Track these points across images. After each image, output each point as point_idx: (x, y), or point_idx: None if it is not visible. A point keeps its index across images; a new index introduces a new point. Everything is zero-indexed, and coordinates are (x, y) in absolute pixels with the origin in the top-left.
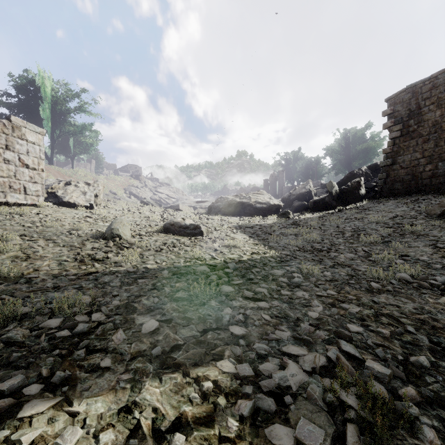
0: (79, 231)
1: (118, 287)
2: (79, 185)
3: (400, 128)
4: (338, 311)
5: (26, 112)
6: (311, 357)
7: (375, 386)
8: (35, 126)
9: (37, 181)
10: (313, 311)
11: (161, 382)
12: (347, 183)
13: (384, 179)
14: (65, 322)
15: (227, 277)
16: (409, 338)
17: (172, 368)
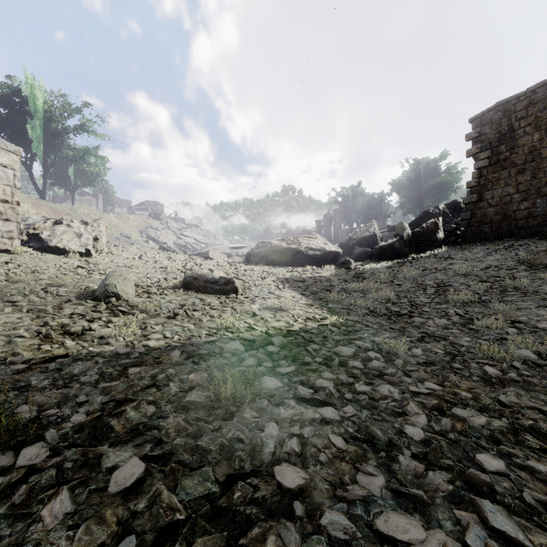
0: (60, 288)
1: (92, 384)
2: (73, 224)
3: (488, 156)
4: (451, 422)
5: (10, 131)
6: (436, 546)
7: None
8: (7, 143)
9: (10, 218)
10: (413, 425)
11: None
12: (420, 224)
13: (467, 220)
14: None
15: (271, 361)
16: None
17: None
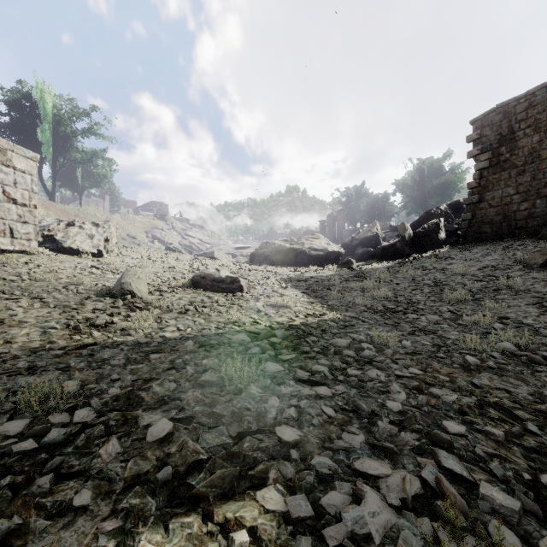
0: (79, 287)
1: (121, 366)
2: (85, 226)
3: (488, 157)
4: (427, 399)
5: (21, 135)
6: (398, 478)
7: (505, 539)
8: (26, 150)
9: (28, 221)
10: (394, 401)
11: (167, 534)
12: (422, 225)
13: (468, 220)
14: (32, 426)
15: (274, 350)
16: (533, 443)
17: (186, 504)
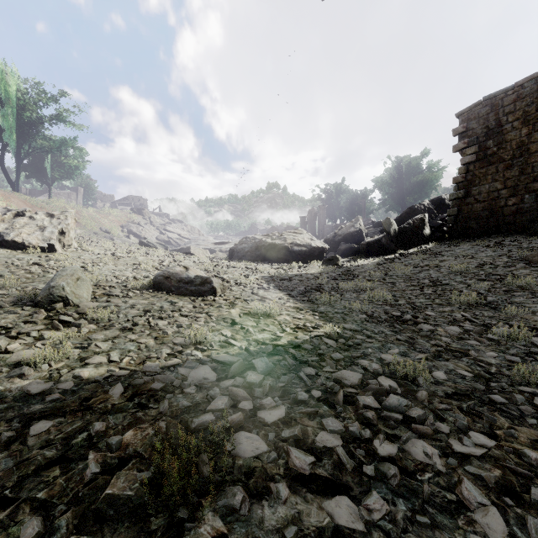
0: None
1: None
2: (36, 216)
3: (475, 151)
4: None
5: None
6: None
7: None
8: None
9: None
10: (484, 535)
11: None
12: (406, 220)
13: (454, 216)
14: None
15: (251, 398)
16: None
17: None
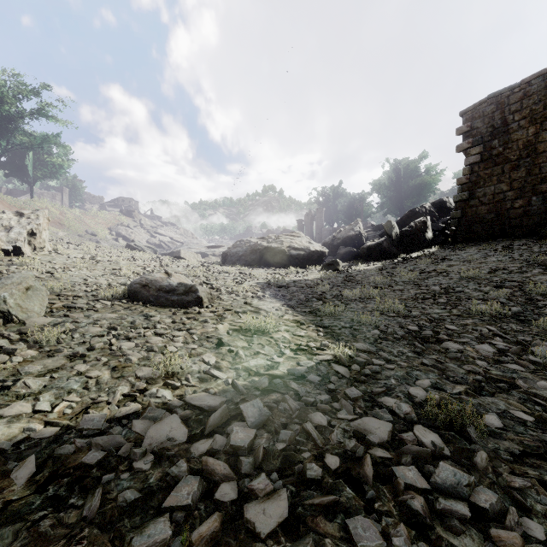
0: None
1: None
2: (3, 215)
3: (480, 151)
4: None
5: None
6: None
7: None
8: None
9: None
10: None
11: None
12: (407, 224)
13: (458, 219)
14: None
15: (236, 476)
16: None
17: None
